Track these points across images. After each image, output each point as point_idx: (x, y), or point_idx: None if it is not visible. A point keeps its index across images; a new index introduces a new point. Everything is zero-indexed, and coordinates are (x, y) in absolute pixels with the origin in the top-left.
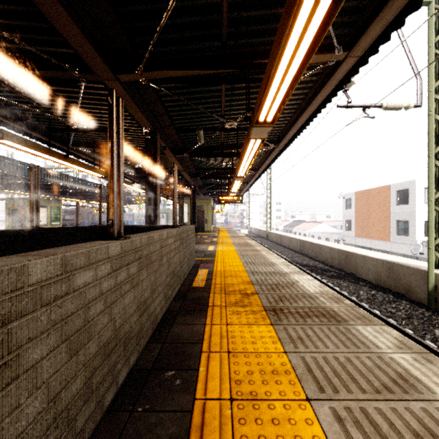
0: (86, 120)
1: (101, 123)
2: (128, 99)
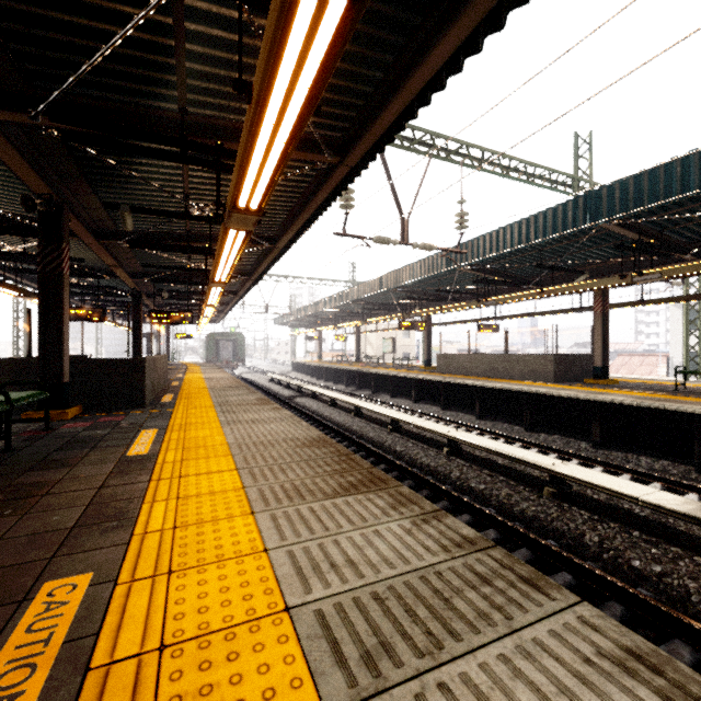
0: (200, 179)
1: (175, 173)
2: (81, 236)
